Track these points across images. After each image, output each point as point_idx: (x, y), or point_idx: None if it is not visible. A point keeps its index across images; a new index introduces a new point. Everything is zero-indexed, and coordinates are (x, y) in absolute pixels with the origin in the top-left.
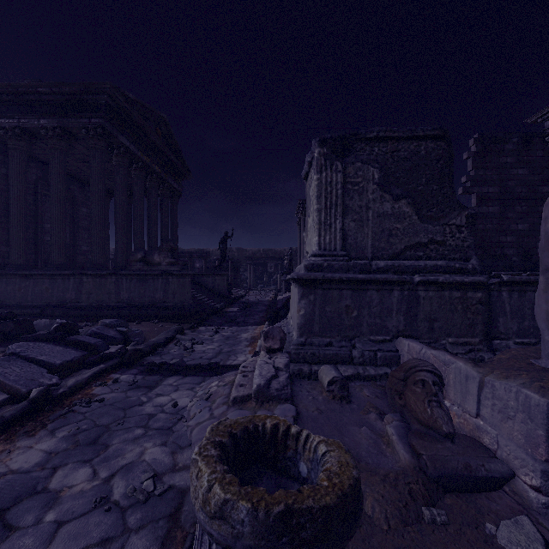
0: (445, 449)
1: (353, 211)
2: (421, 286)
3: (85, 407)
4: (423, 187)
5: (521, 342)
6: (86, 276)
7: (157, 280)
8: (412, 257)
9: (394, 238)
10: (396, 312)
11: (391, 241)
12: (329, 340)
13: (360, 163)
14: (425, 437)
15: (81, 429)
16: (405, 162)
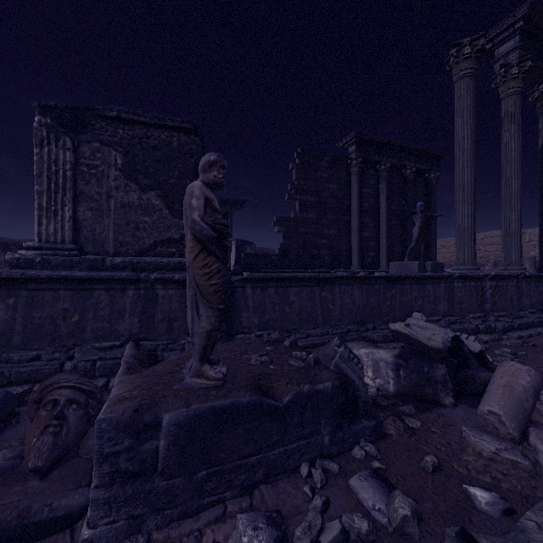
0: (18, 493)
1: (90, 198)
2: (160, 285)
3: None
4: (176, 180)
5: (261, 335)
6: None
7: None
8: (163, 254)
9: (141, 232)
10: (130, 314)
11: (138, 235)
12: (37, 354)
13: (99, 143)
14: (13, 478)
15: None
16: (156, 151)
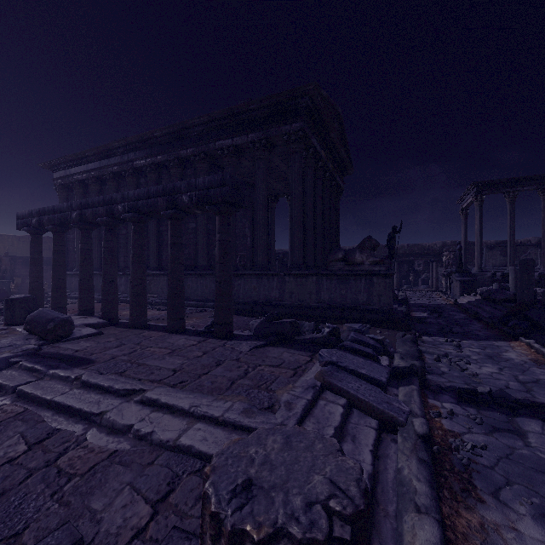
0: None
1: None
2: None
3: (476, 455)
4: None
5: None
6: (288, 276)
7: (359, 281)
8: None
9: None
10: None
11: None
12: None
13: None
14: None
15: (535, 504)
16: None
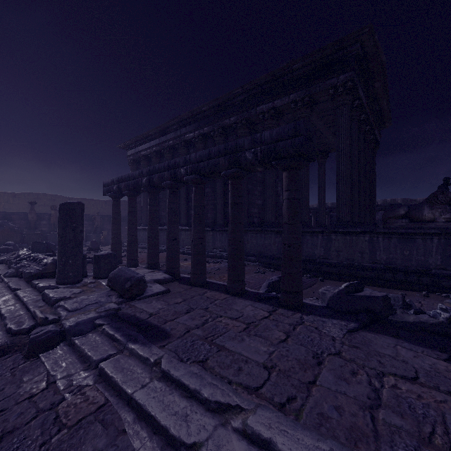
0: None
1: None
2: None
3: None
4: None
5: None
6: (334, 234)
7: (429, 241)
8: None
9: None
10: None
11: None
12: None
13: None
14: None
15: None
16: None
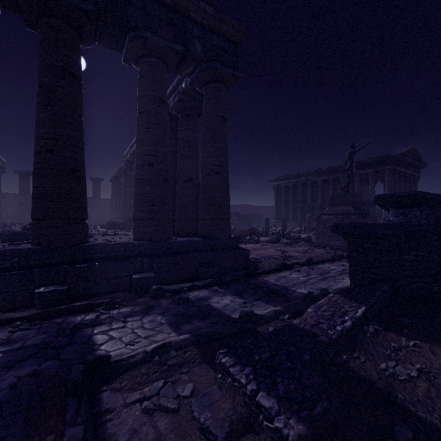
0: None
1: None
2: None
3: None
4: None
5: None
6: None
7: None
8: None
9: None
10: None
11: None
12: None
13: None
14: None
15: None
16: None
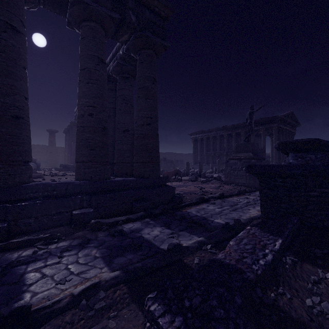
0: None
1: None
2: None
3: None
4: None
5: None
6: None
7: None
8: None
9: None
10: None
11: None
12: None
13: None
14: None
15: None
16: None
